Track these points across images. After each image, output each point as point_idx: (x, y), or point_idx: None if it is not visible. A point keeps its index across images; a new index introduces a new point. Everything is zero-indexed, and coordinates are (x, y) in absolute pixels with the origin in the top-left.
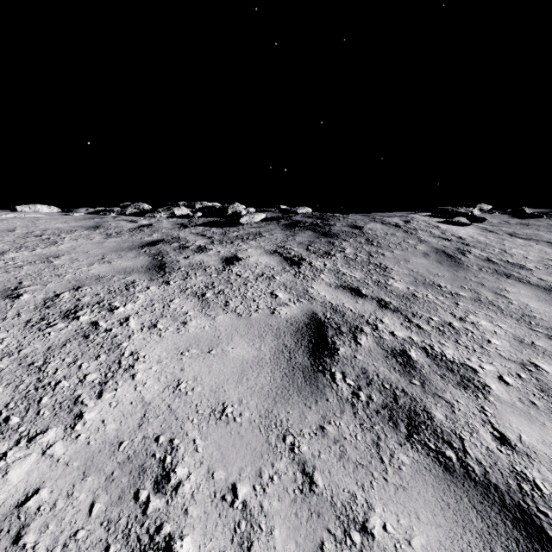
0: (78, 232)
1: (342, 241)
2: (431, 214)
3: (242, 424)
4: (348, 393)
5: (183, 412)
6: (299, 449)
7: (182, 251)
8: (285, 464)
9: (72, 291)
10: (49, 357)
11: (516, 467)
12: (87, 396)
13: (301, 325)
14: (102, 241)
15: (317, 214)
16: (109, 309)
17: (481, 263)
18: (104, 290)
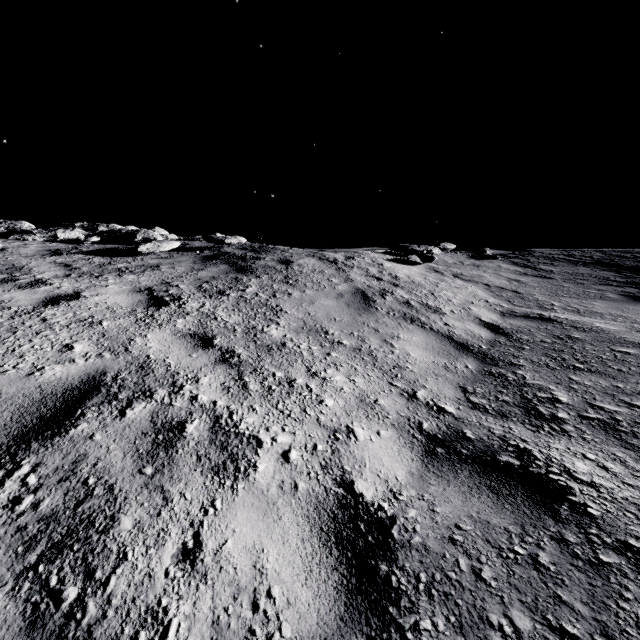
0: None
1: (254, 277)
2: (389, 251)
3: None
4: (4, 500)
5: None
6: None
7: None
8: None
9: None
10: None
11: (163, 601)
12: None
13: (57, 391)
14: None
15: (257, 245)
16: None
17: (395, 306)
18: None
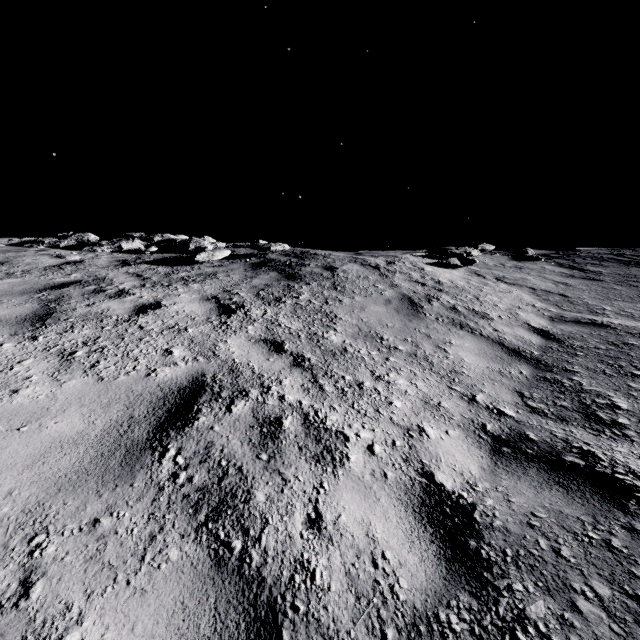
0: None
1: (304, 284)
2: (427, 254)
3: None
4: (167, 475)
5: None
6: (42, 552)
7: (92, 296)
8: (6, 573)
9: None
10: None
11: (305, 555)
12: None
13: (173, 390)
14: None
15: (298, 251)
16: None
17: (443, 312)
18: None
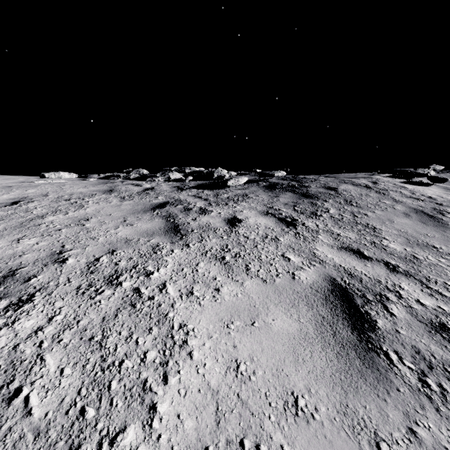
0: (97, 196)
1: (323, 201)
2: (391, 175)
3: (324, 424)
4: (416, 380)
5: (255, 405)
6: None
7: (188, 213)
8: None
9: (109, 254)
10: (106, 330)
11: None
12: (153, 380)
13: (326, 292)
14: (119, 203)
15: (290, 176)
16: (146, 274)
17: None
18: (135, 253)
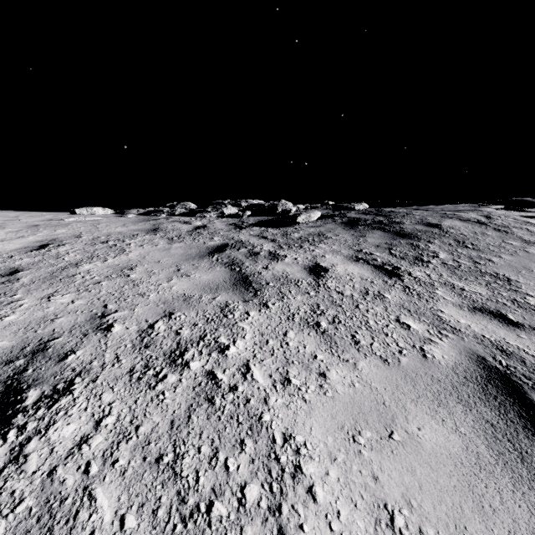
0: (140, 236)
1: (427, 242)
2: (504, 206)
3: None
4: None
5: None
6: None
7: (255, 259)
8: None
9: (165, 319)
10: (178, 443)
11: None
12: None
13: (480, 380)
14: (167, 246)
15: (372, 210)
16: (219, 348)
17: None
18: (200, 317)
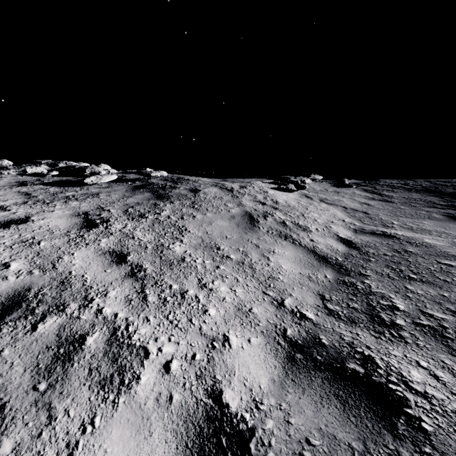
0: None
1: (168, 203)
2: (273, 181)
3: None
4: None
5: None
6: None
7: None
8: None
9: None
10: None
11: None
12: None
13: None
14: None
15: (176, 177)
16: None
17: (274, 225)
18: None
